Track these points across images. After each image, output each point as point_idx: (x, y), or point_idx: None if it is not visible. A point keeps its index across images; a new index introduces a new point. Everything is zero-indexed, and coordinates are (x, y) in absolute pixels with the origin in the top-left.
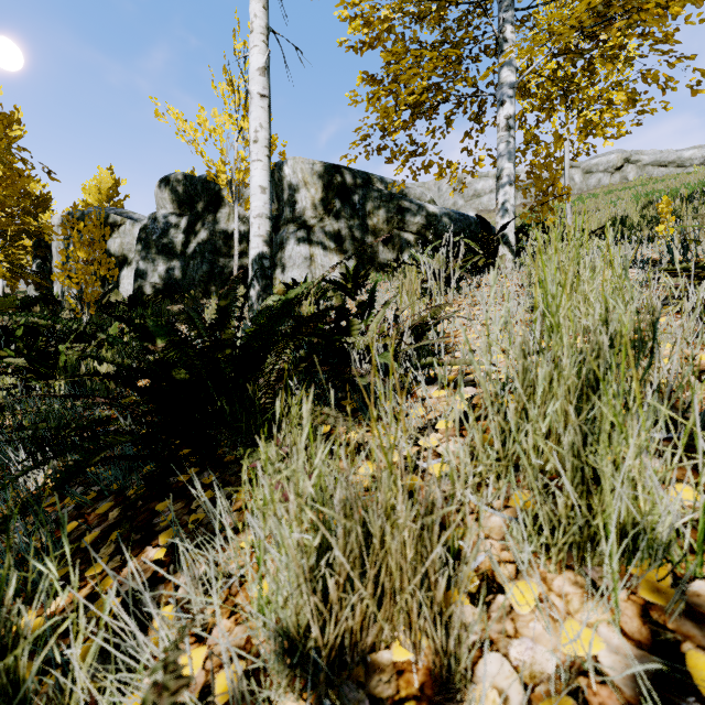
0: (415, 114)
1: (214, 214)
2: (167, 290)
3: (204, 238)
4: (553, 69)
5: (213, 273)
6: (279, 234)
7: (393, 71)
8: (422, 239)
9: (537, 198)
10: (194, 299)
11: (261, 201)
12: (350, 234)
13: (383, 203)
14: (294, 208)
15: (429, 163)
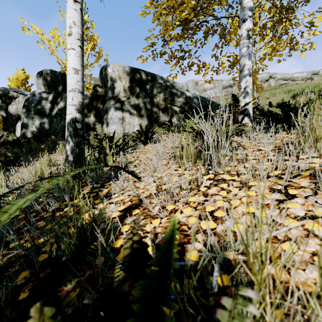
0: (184, 29)
1: None
2: (41, 135)
3: (62, 106)
4: (270, 6)
5: None
6: (105, 105)
7: None
8: (183, 110)
9: (231, 92)
10: (54, 141)
11: (74, 79)
12: (144, 106)
13: (162, 90)
14: (113, 91)
15: (191, 63)
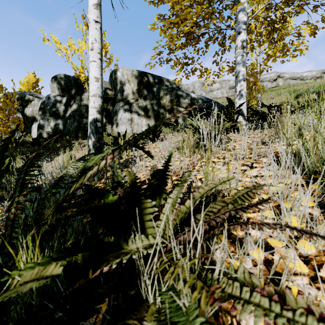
0: (188, 40)
1: (80, 96)
2: (55, 135)
3: (75, 108)
4: (264, 17)
5: (80, 127)
6: (115, 107)
7: (176, 13)
8: (188, 111)
9: None
10: (68, 140)
11: (95, 86)
12: (152, 107)
13: (169, 92)
14: (123, 94)
15: (194, 69)
